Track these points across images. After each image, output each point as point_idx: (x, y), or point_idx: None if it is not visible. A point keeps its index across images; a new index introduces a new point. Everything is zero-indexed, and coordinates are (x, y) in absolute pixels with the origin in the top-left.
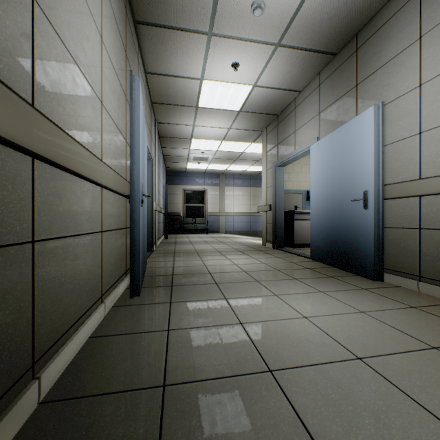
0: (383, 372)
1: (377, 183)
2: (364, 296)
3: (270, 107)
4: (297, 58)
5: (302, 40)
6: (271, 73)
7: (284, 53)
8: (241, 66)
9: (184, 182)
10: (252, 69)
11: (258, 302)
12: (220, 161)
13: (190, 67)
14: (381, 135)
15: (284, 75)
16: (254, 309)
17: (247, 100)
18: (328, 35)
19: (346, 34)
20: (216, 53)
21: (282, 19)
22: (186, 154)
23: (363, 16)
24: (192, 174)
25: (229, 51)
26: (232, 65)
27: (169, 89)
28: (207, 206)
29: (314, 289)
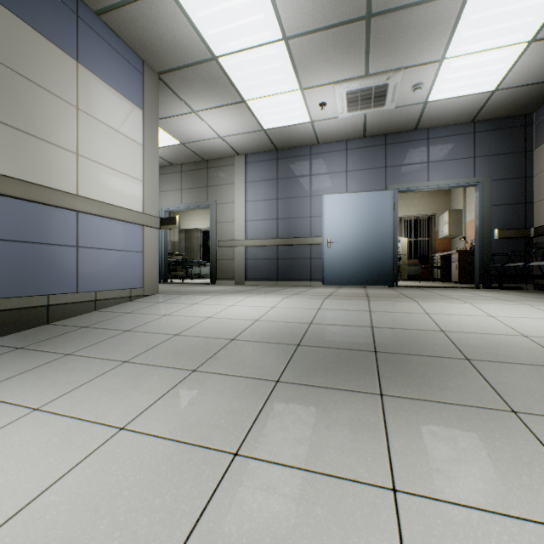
0: None
1: None
2: None
3: None
4: None
5: None
6: None
7: None
8: None
9: None
10: None
11: None
12: (408, 45)
13: None
14: None
15: None
16: None
17: None
18: None
19: None
20: None
21: None
22: (346, 118)
23: None
24: None
25: None
26: None
27: (177, 157)
28: None
29: None
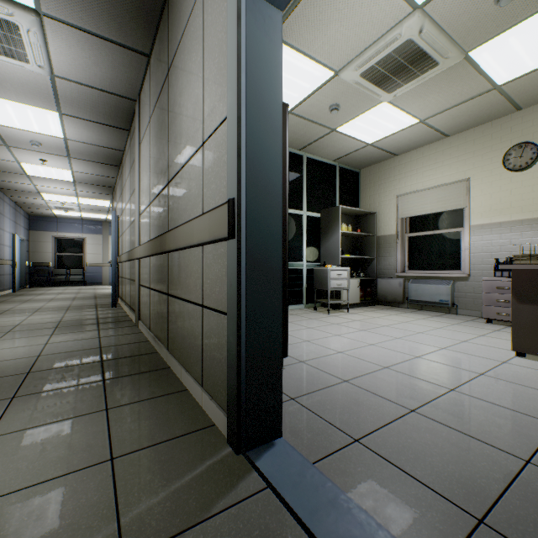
0: (18, 326)
1: (115, 254)
2: (85, 313)
3: (101, 183)
4: (93, 164)
5: (86, 158)
6: (80, 167)
7: (79, 161)
8: (50, 161)
9: (55, 228)
10: (61, 164)
11: (11, 318)
12: (92, 212)
13: (2, 156)
14: (116, 228)
15: (92, 169)
16: (1, 320)
17: (75, 176)
18: (102, 159)
19: (115, 160)
20: (20, 153)
21: (61, 149)
22: (44, 203)
23: (116, 156)
24: (66, 220)
25: (32, 154)
26: (40, 160)
27: None
28: (87, 256)
29: (65, 312)
